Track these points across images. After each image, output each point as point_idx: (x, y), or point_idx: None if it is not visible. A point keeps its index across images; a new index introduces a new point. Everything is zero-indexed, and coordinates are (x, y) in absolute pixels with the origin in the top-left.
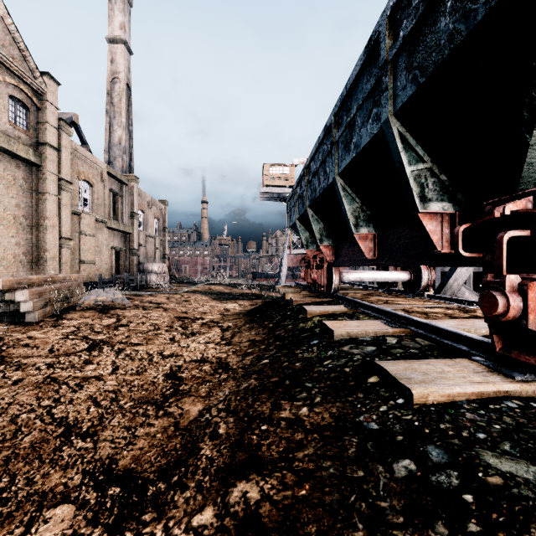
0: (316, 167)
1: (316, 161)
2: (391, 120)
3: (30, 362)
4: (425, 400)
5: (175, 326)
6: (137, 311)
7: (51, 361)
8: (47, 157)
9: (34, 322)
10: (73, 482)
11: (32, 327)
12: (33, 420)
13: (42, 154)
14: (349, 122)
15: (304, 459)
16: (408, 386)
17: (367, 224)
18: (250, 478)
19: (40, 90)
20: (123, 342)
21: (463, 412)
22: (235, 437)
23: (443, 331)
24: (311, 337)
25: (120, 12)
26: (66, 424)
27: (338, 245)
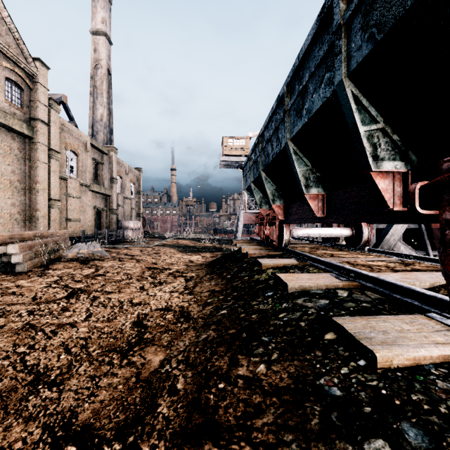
0: (269, 134)
1: (270, 129)
2: (345, 81)
3: (14, 309)
4: (389, 364)
5: (145, 275)
6: (114, 262)
7: (32, 308)
8: (38, 131)
9: (24, 272)
10: (32, 438)
11: (21, 276)
12: (7, 367)
13: (34, 128)
14: (301, 90)
15: (263, 429)
16: (370, 348)
17: (316, 184)
18: (206, 449)
19: (32, 73)
20: (98, 291)
21: (433, 379)
22: (192, 395)
23: (393, 285)
24: (266, 289)
25: (101, 8)
26: (36, 371)
27: (289, 205)
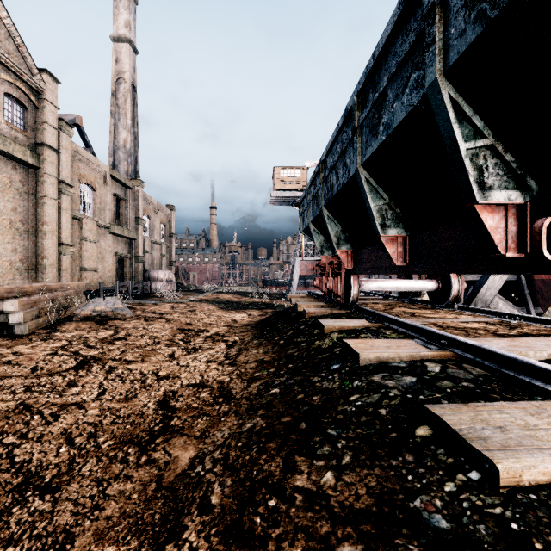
0: (333, 160)
1: (334, 153)
2: (440, 81)
3: (6, 383)
4: (517, 480)
5: (176, 339)
6: (138, 323)
7: (30, 382)
8: (45, 159)
9: (24, 335)
10: None
11: (20, 340)
12: None
13: (40, 156)
14: (377, 99)
15: None
16: (488, 455)
17: (395, 224)
18: None
19: (38, 87)
20: (116, 359)
21: None
22: (232, 516)
23: (502, 357)
24: (331, 360)
25: (125, 9)
26: (26, 471)
27: (358, 250)
